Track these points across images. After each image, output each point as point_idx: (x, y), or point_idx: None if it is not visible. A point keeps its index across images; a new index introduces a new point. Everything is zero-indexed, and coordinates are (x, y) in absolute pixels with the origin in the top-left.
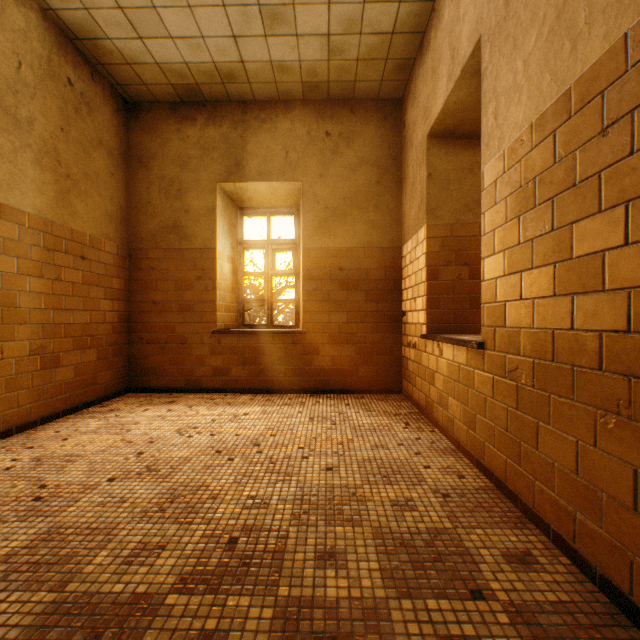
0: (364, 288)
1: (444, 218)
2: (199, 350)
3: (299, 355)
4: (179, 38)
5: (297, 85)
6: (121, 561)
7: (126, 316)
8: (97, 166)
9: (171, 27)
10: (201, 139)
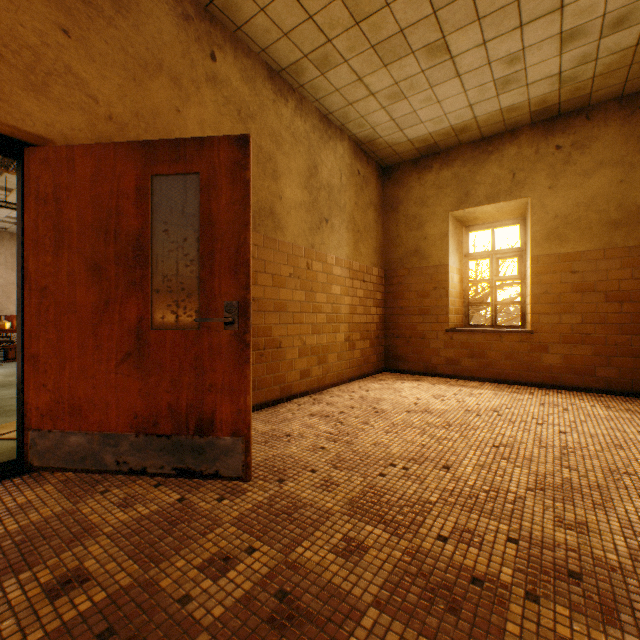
0: (602, 289)
1: None
2: (434, 344)
3: (526, 352)
4: (427, 121)
5: (524, 116)
6: (435, 440)
7: (382, 318)
8: (369, 219)
9: (423, 117)
10: (436, 181)
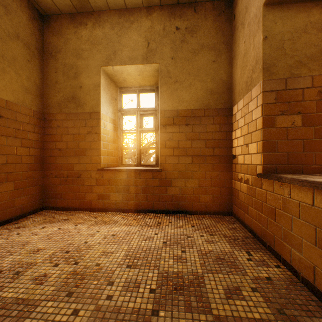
0: (204, 138)
1: (279, 73)
2: (89, 182)
3: (157, 186)
4: None
5: None
6: None
7: (41, 158)
8: (14, 52)
9: None
10: (90, 37)
